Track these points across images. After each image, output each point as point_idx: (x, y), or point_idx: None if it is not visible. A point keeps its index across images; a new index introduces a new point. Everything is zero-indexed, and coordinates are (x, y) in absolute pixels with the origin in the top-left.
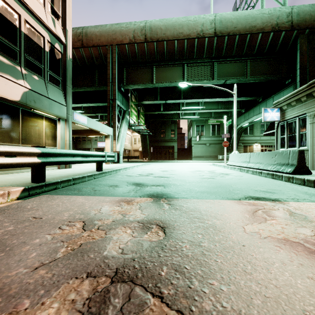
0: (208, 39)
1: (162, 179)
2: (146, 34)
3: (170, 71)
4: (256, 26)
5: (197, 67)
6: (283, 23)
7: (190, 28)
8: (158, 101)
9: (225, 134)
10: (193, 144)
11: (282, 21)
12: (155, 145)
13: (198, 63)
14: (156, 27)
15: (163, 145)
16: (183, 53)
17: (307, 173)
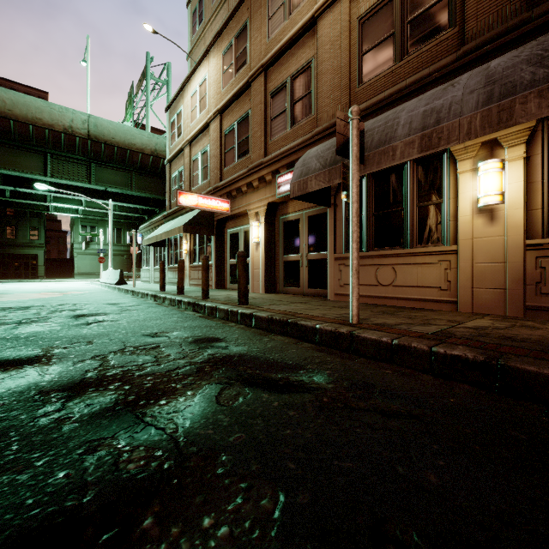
0: (80, 139)
1: (2, 291)
2: None
3: (22, 156)
4: (136, 145)
5: (68, 163)
6: (161, 151)
7: (54, 118)
8: None
9: (101, 249)
10: (77, 254)
11: (161, 149)
12: None
13: (69, 158)
14: None
15: (12, 252)
16: (45, 143)
17: (125, 284)
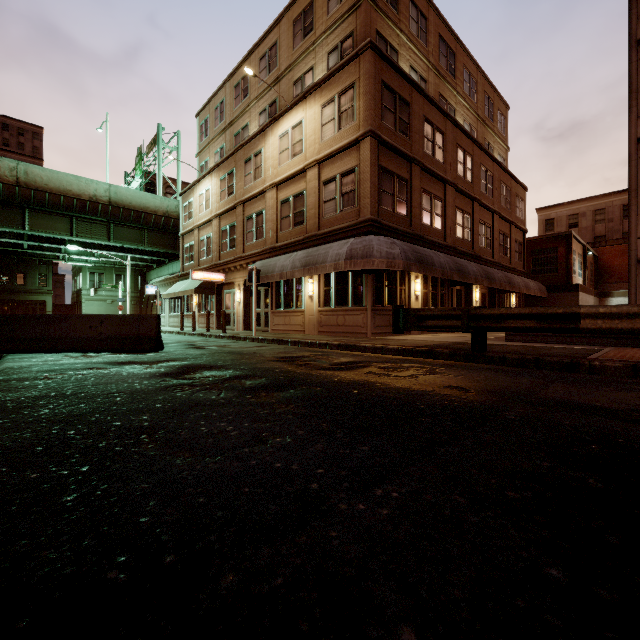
0: (103, 205)
1: None
2: (19, 178)
3: (52, 220)
4: (150, 208)
5: (90, 224)
6: (172, 212)
7: (82, 189)
8: (26, 241)
9: (120, 299)
10: (85, 300)
11: (172, 211)
12: (2, 299)
13: (91, 219)
14: (34, 174)
15: (21, 299)
16: (72, 209)
17: None
